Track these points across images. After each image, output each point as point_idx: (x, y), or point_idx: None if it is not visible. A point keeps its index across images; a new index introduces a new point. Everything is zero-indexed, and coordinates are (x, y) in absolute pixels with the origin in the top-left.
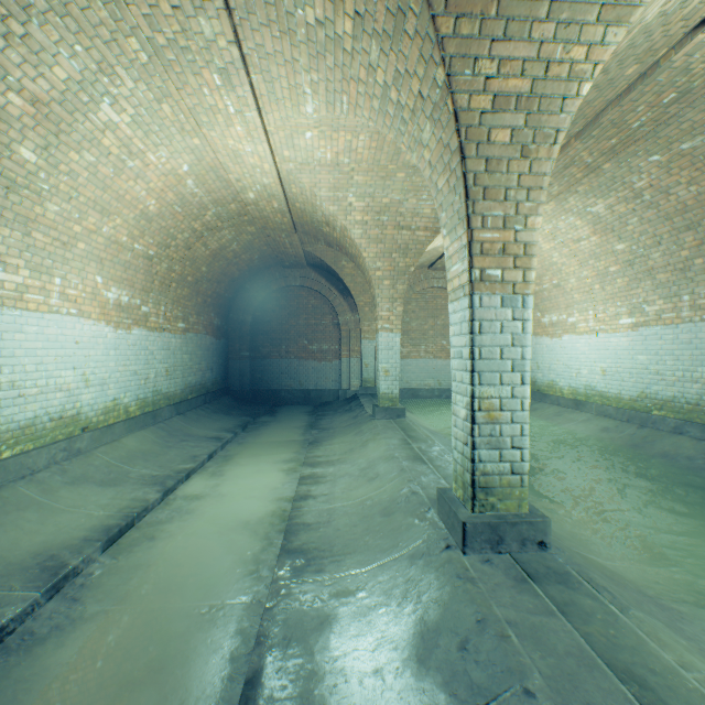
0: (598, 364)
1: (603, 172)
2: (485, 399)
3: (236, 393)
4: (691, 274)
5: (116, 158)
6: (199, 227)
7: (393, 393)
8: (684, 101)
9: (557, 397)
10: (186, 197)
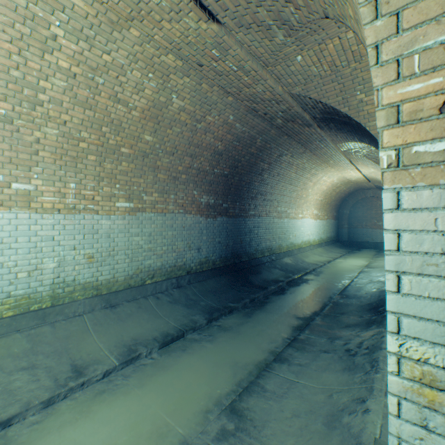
0: None
1: None
2: None
3: (341, 242)
4: None
5: (321, 184)
6: (334, 188)
7: None
8: None
9: None
10: (333, 184)
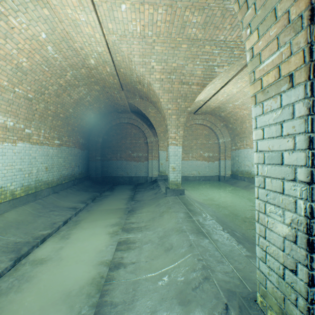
0: None
1: None
2: None
3: (93, 179)
4: None
5: None
6: (63, 83)
7: (178, 181)
8: None
9: None
10: (50, 60)
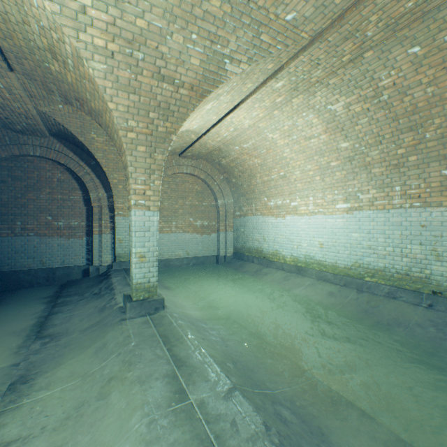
0: (317, 238)
1: (361, 62)
2: None
3: None
4: (404, 169)
5: None
6: None
7: (151, 282)
8: None
9: (282, 263)
10: None
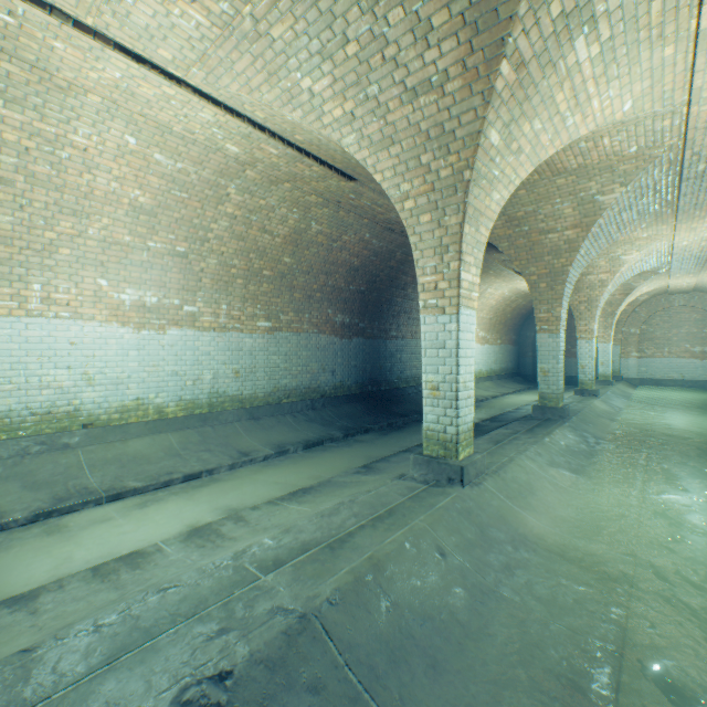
0: None
1: None
2: (580, 363)
3: (523, 376)
4: None
5: (487, 297)
6: (508, 302)
7: (606, 374)
8: (702, 258)
9: None
10: (504, 297)
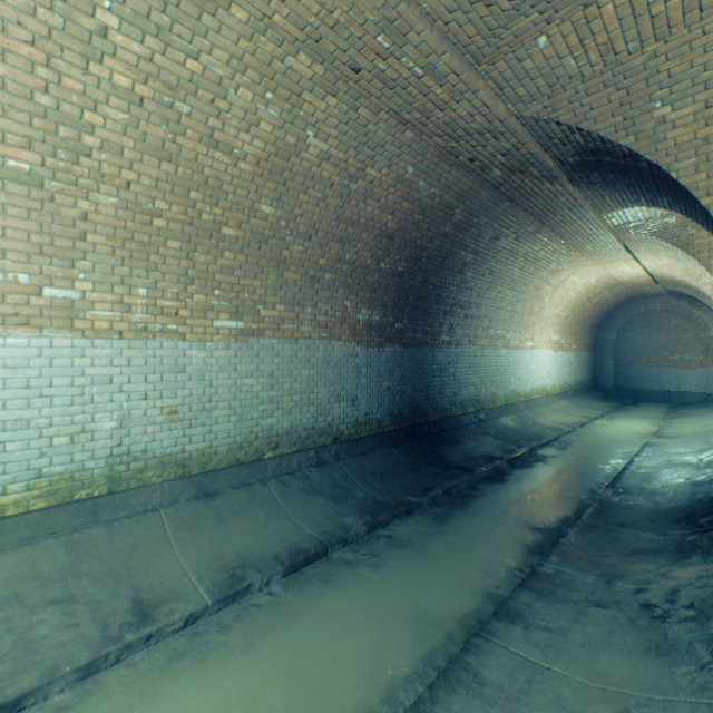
0: None
1: None
2: None
3: (601, 390)
4: None
5: (567, 288)
6: (590, 296)
7: None
8: None
9: None
10: (588, 288)
